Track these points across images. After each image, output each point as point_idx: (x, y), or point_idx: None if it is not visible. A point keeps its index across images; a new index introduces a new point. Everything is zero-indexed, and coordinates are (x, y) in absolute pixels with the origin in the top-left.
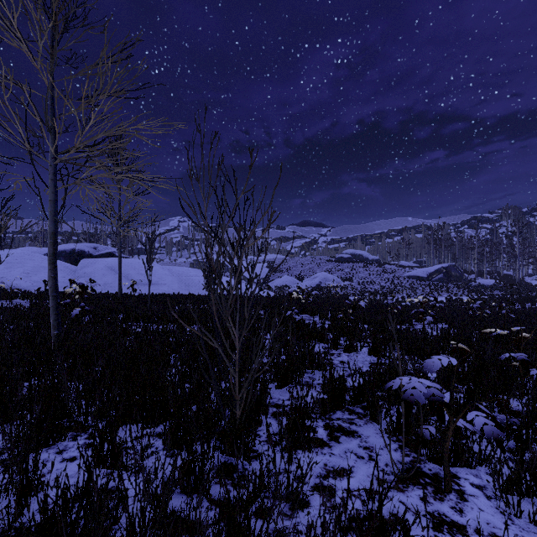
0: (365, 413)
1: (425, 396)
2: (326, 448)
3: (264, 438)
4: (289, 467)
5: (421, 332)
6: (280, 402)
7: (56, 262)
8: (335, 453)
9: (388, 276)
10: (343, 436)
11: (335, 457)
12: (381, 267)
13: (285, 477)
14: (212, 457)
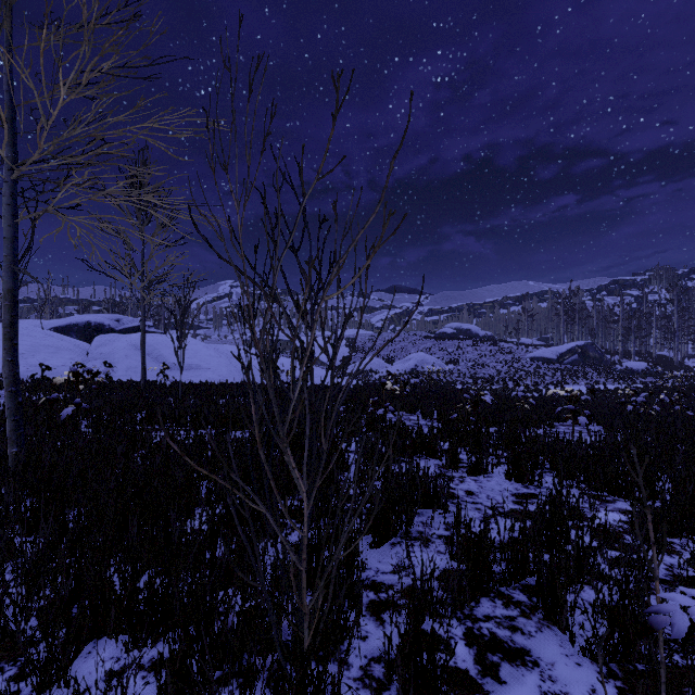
0: (531, 602)
1: None
2: None
3: (357, 671)
4: None
5: (578, 442)
6: (380, 577)
7: (16, 337)
8: None
9: (505, 357)
10: (505, 664)
11: None
12: (495, 345)
13: None
14: None
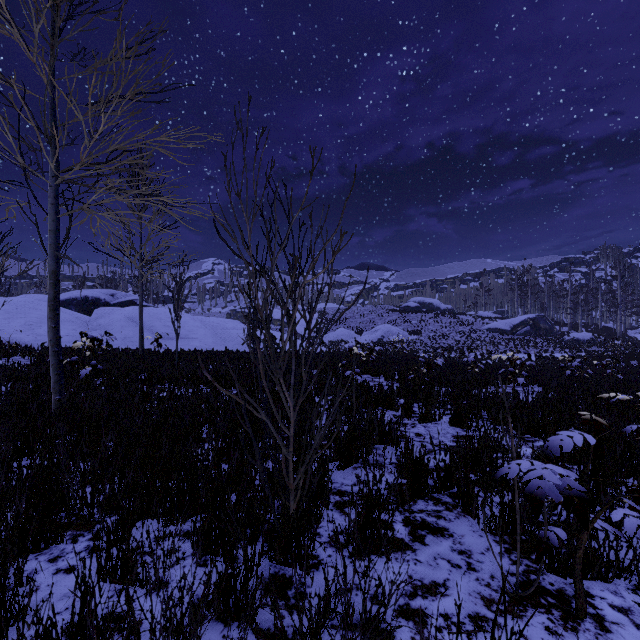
0: (455, 502)
1: (557, 489)
2: (409, 552)
3: (326, 538)
4: (365, 586)
5: (513, 397)
6: (344, 488)
7: (58, 308)
8: (421, 560)
9: (463, 329)
10: (430, 535)
11: (422, 566)
12: (455, 318)
13: (358, 596)
14: (258, 566)
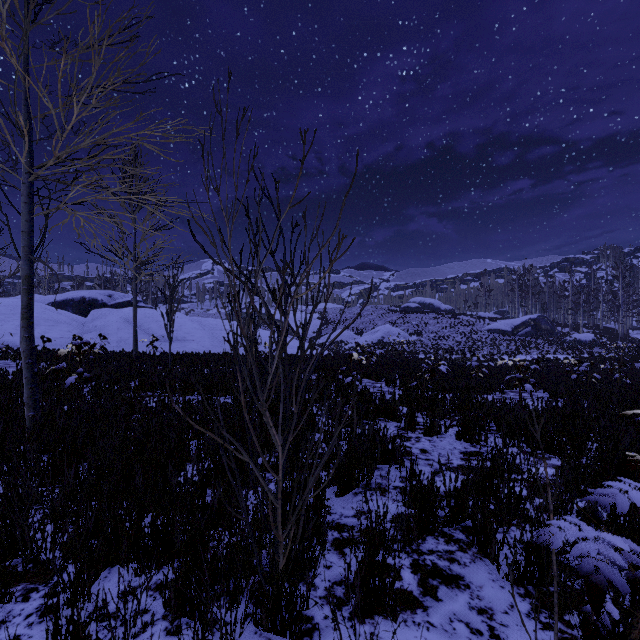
0: (469, 540)
1: (618, 567)
2: (420, 612)
3: (322, 591)
4: None
5: (522, 407)
6: (343, 520)
7: (32, 316)
8: (434, 623)
9: (464, 330)
10: (443, 587)
11: (435, 632)
12: (456, 318)
13: None
14: (240, 635)
